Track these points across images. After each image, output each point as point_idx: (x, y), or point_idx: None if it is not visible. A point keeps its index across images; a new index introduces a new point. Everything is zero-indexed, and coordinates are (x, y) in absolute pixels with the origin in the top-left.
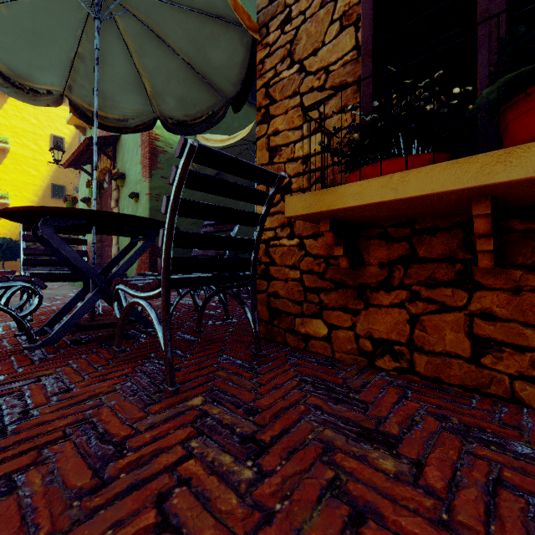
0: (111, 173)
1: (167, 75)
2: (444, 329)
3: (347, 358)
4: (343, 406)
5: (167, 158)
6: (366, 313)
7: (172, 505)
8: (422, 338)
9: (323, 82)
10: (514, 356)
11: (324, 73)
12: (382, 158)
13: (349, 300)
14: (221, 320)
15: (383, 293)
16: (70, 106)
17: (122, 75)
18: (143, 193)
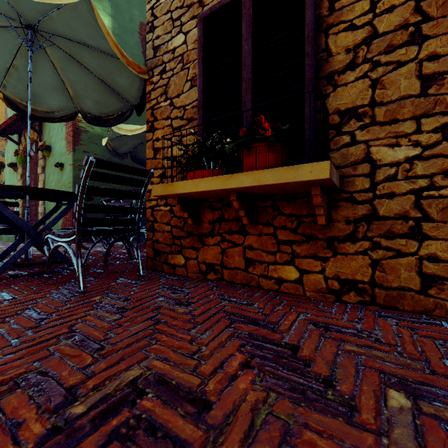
0: (38, 143)
1: (85, 85)
2: (235, 256)
3: (194, 276)
4: (177, 295)
5: (89, 136)
6: (203, 249)
7: (77, 327)
8: (226, 261)
9: (182, 114)
10: (259, 266)
11: (183, 110)
12: (200, 168)
13: (195, 242)
14: (126, 261)
15: (210, 238)
16: (4, 99)
17: (49, 82)
18: (67, 164)
